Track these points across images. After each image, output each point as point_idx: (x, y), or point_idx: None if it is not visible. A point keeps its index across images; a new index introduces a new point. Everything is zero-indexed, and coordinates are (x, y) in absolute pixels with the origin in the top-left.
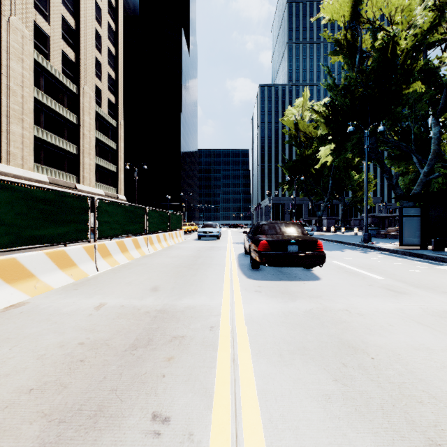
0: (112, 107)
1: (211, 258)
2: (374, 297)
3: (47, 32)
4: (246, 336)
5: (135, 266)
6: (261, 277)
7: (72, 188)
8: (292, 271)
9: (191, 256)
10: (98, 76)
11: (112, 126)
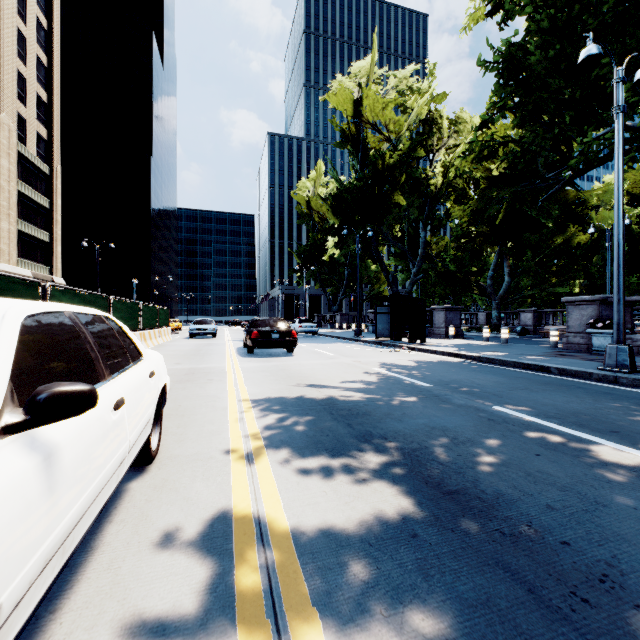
0: (42, 145)
1: (212, 350)
2: (315, 360)
3: None
4: (240, 370)
5: None
6: (254, 357)
7: None
8: (278, 354)
9: (191, 350)
10: (20, 97)
11: (43, 172)
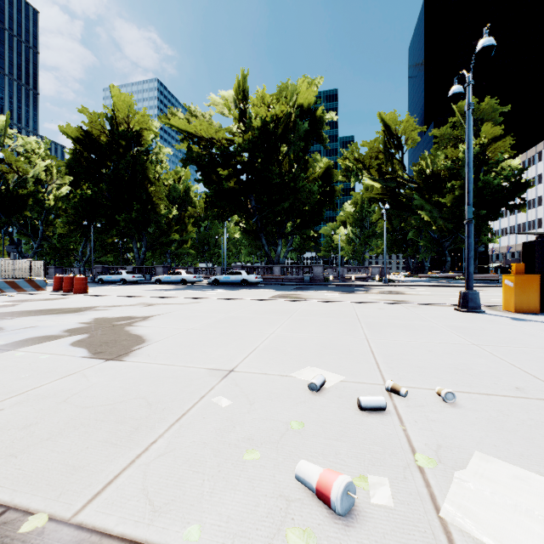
0: None
1: None
2: None
3: None
4: None
5: None
6: None
7: None
8: None
9: None
10: None
11: None
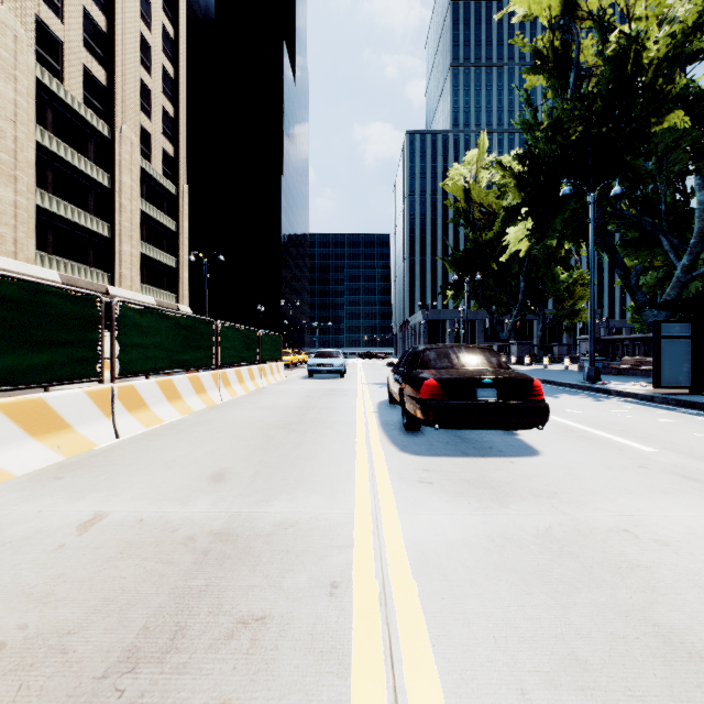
0: (168, 163)
1: (330, 410)
2: (667, 496)
3: (58, 35)
4: (418, 616)
5: (190, 426)
6: (426, 449)
7: (101, 294)
8: (482, 436)
9: (294, 407)
10: (145, 111)
11: (169, 193)
